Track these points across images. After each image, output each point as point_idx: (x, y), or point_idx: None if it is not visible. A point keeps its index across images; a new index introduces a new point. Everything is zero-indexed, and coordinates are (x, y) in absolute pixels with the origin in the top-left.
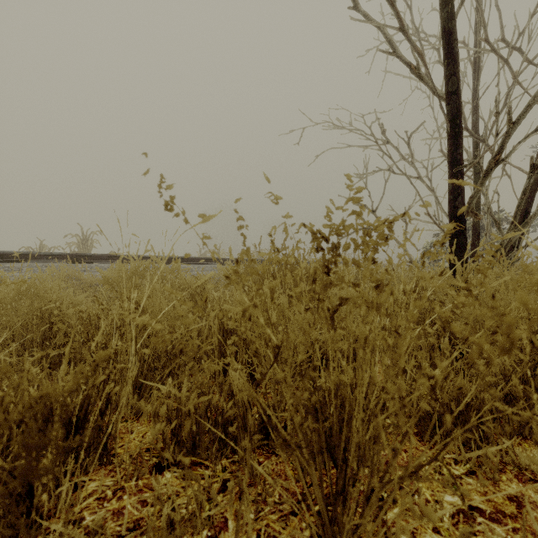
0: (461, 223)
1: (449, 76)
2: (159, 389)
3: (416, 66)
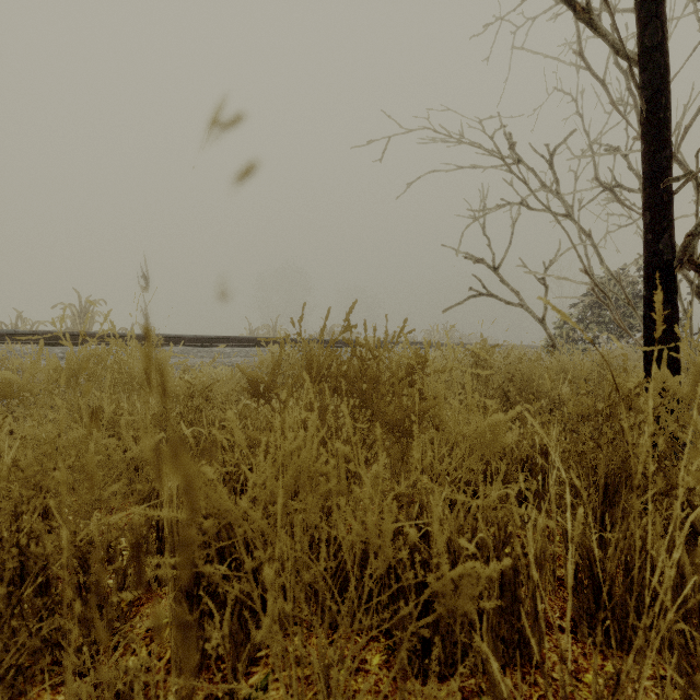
0: (669, 281)
1: (646, 19)
2: (52, 652)
3: (585, 7)
